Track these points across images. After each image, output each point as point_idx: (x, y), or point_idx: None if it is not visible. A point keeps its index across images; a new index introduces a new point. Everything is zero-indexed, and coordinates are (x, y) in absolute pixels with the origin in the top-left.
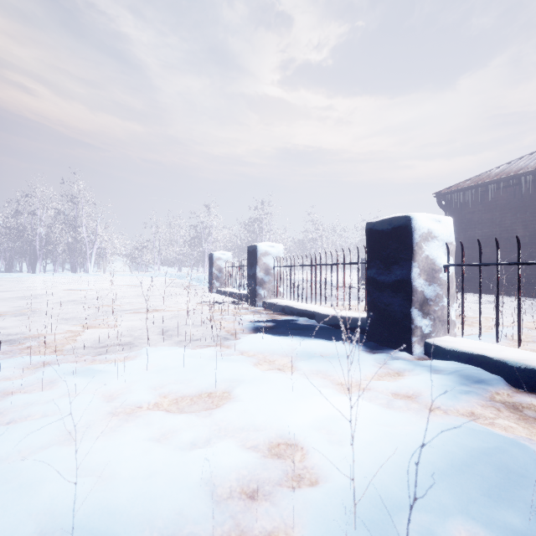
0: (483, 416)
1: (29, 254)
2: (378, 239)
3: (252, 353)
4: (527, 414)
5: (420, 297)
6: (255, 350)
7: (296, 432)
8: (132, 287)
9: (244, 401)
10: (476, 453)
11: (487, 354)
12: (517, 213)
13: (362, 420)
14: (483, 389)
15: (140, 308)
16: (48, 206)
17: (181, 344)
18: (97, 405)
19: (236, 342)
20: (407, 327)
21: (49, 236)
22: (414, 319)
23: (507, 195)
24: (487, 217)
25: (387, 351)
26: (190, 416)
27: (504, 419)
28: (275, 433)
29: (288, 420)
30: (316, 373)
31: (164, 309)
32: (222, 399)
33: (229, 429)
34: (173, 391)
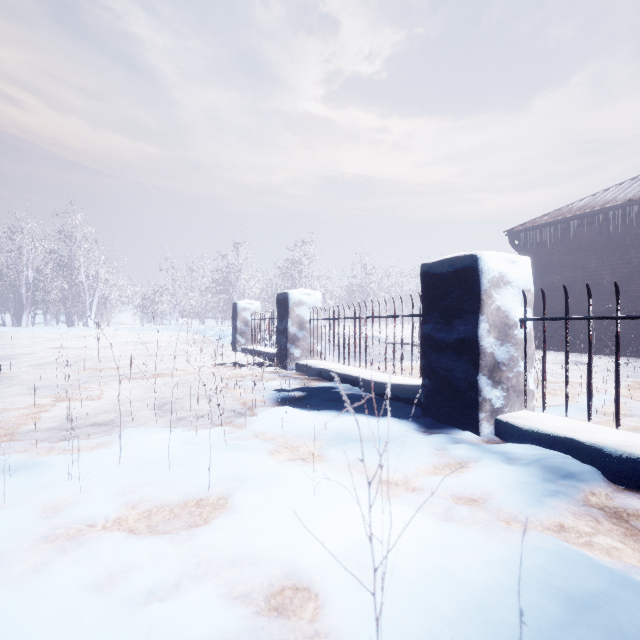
0: (576, 531)
1: (14, 303)
2: (437, 286)
3: (270, 436)
4: (635, 527)
5: (490, 361)
6: (275, 431)
7: (311, 568)
8: (139, 344)
9: (244, 514)
10: (574, 605)
11: (576, 437)
12: (604, 256)
13: (407, 544)
14: (574, 487)
15: (139, 372)
16: (38, 244)
17: (182, 422)
18: (27, 525)
19: (252, 420)
20: (473, 400)
21: (39, 281)
22: (481, 389)
23: (592, 233)
24: (569, 259)
25: (447, 431)
26: (160, 542)
27: (605, 535)
28: (279, 569)
29: (301, 546)
30: (351, 465)
31: (156, 377)
32: (215, 510)
33: (213, 563)
34: (148, 498)
